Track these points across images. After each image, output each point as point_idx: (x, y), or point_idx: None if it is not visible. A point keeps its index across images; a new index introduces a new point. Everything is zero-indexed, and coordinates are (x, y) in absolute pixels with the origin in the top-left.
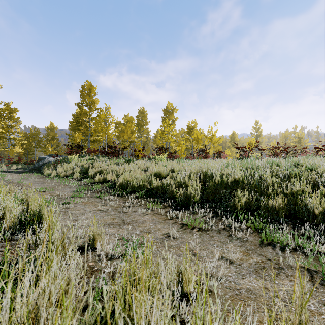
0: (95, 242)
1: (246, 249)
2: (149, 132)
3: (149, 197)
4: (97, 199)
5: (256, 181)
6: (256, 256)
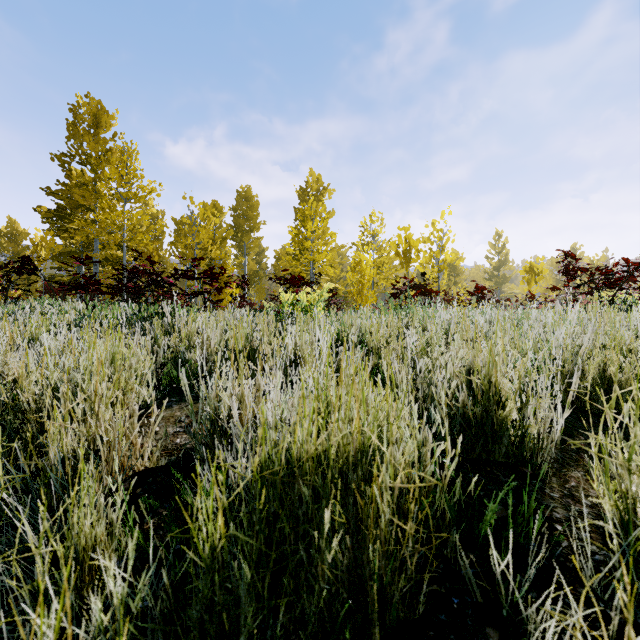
0: None
1: None
2: (263, 251)
3: None
4: None
5: None
6: None
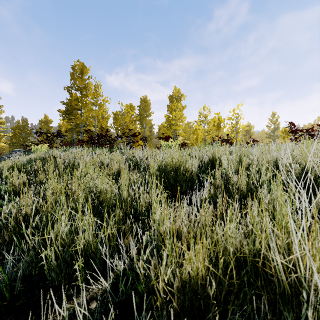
0: None
1: None
2: (152, 125)
3: None
4: None
5: None
6: None
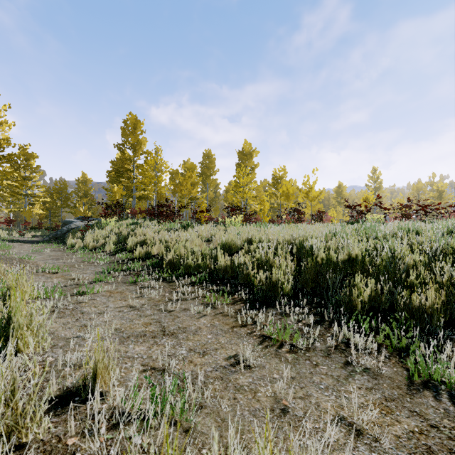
0: (98, 380)
1: (382, 396)
2: (218, 184)
3: (211, 284)
4: (131, 287)
5: (385, 259)
6: (406, 415)
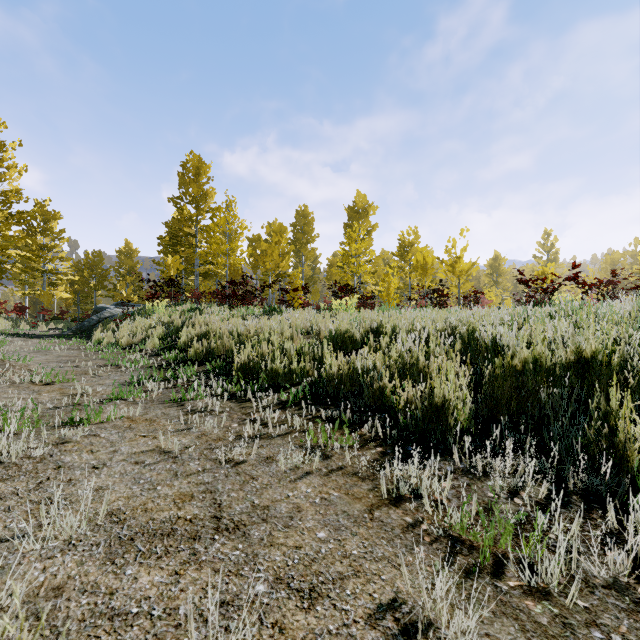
0: None
1: None
2: (317, 257)
3: (315, 406)
4: (172, 410)
5: None
6: None
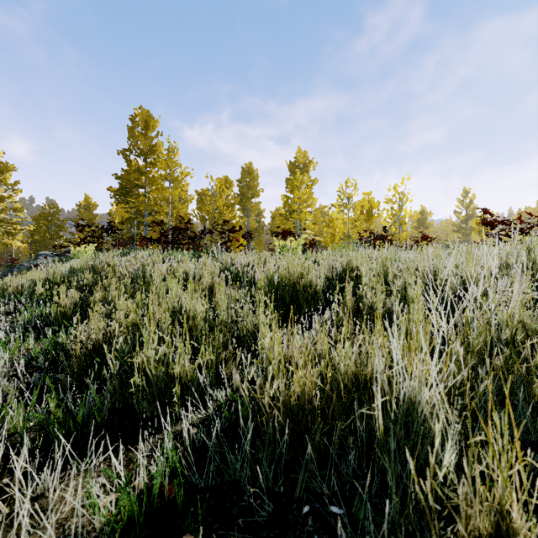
0: None
1: None
2: (261, 212)
3: None
4: None
5: None
6: None
